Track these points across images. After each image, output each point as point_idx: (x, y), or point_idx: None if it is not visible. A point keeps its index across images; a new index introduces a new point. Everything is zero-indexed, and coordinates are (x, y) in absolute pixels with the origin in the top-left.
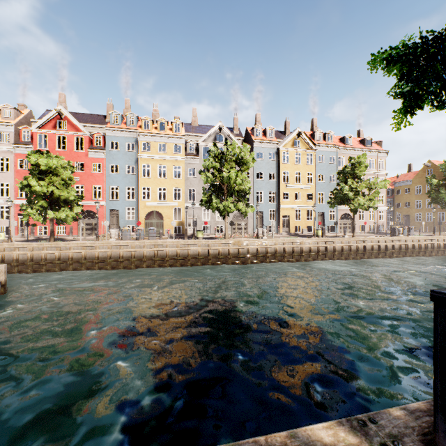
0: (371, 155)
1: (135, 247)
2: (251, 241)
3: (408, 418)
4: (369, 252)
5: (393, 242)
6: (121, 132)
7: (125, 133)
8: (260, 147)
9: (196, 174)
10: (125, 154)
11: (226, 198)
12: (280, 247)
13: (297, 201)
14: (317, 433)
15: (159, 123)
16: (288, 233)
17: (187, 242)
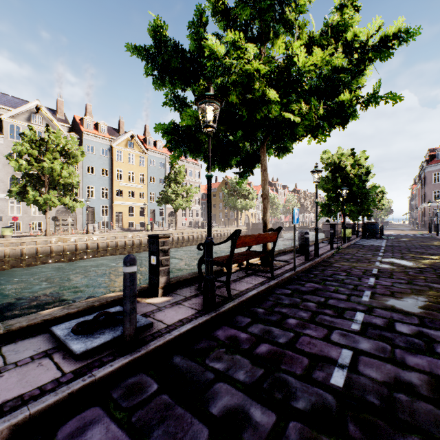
0: (191, 166)
1: None
2: (80, 237)
3: (147, 285)
4: (187, 241)
5: (202, 233)
6: None
7: None
8: (92, 140)
9: None
10: None
11: (48, 191)
12: (112, 242)
13: (131, 199)
14: (109, 295)
15: None
16: (122, 229)
17: None
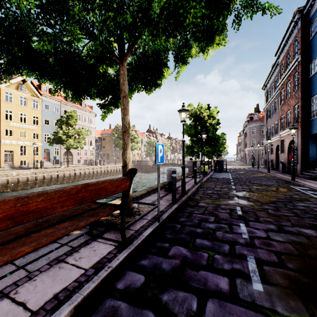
0: (86, 113)
1: None
2: None
3: None
4: (79, 177)
5: (94, 169)
6: None
7: None
8: None
9: None
10: None
11: None
12: None
13: (22, 139)
14: None
15: None
16: (11, 167)
17: None
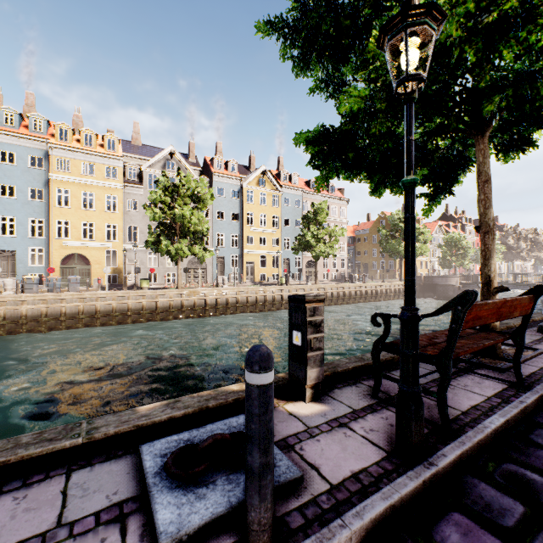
0: (334, 202)
1: (47, 302)
2: (209, 291)
3: (286, 376)
4: (330, 299)
5: (350, 288)
6: (20, 139)
7: (27, 141)
8: (222, 182)
9: (139, 208)
10: (27, 171)
11: (179, 240)
12: (242, 297)
13: (262, 246)
14: (231, 388)
15: (84, 135)
16: (252, 282)
17: (127, 294)
